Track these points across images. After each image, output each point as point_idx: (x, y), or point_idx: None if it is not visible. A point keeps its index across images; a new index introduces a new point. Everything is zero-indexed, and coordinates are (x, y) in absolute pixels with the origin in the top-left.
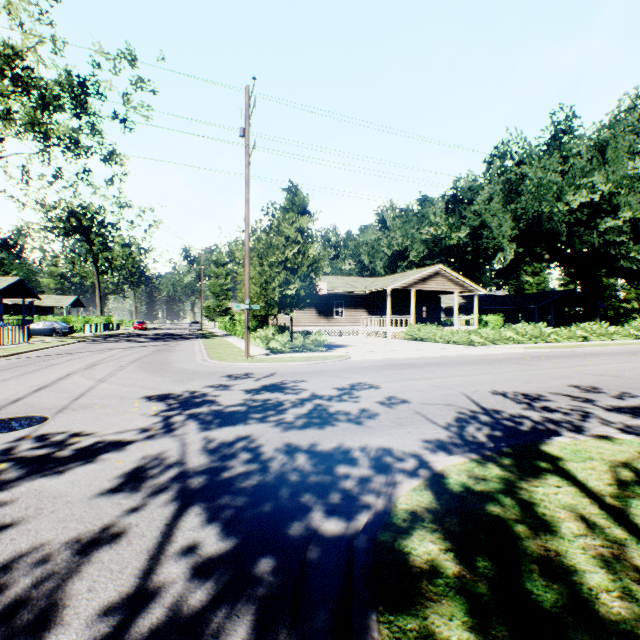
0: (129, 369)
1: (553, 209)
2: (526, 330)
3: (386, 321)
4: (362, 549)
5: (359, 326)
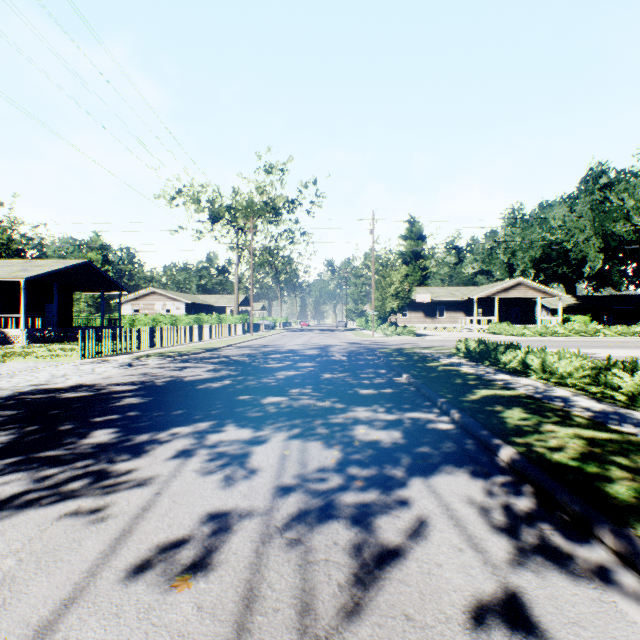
0: (327, 338)
1: (621, 229)
2: (575, 327)
3: (473, 320)
4: (382, 348)
5: (457, 324)
